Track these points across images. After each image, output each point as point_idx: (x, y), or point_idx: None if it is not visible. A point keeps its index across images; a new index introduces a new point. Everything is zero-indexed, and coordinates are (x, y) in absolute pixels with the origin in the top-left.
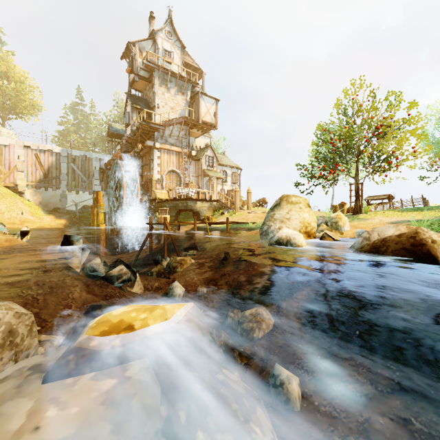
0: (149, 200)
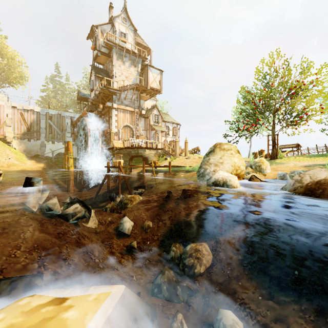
0: (108, 148)
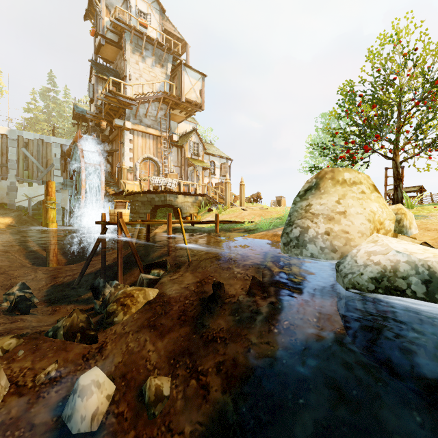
0: (116, 193)
